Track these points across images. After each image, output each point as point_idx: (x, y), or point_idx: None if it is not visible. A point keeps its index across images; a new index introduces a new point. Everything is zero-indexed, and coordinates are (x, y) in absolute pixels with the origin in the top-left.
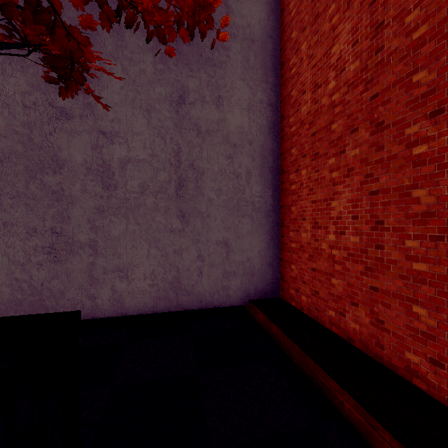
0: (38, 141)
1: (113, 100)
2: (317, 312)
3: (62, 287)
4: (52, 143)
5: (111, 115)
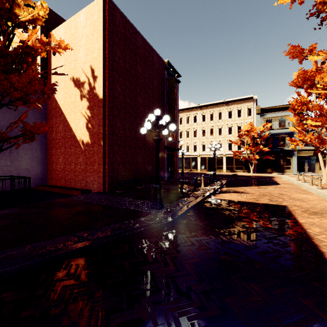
0: None
1: None
2: (56, 183)
3: None
4: None
5: None
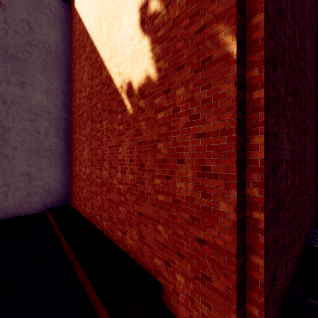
0: None
1: None
2: (80, 208)
3: None
4: None
5: None
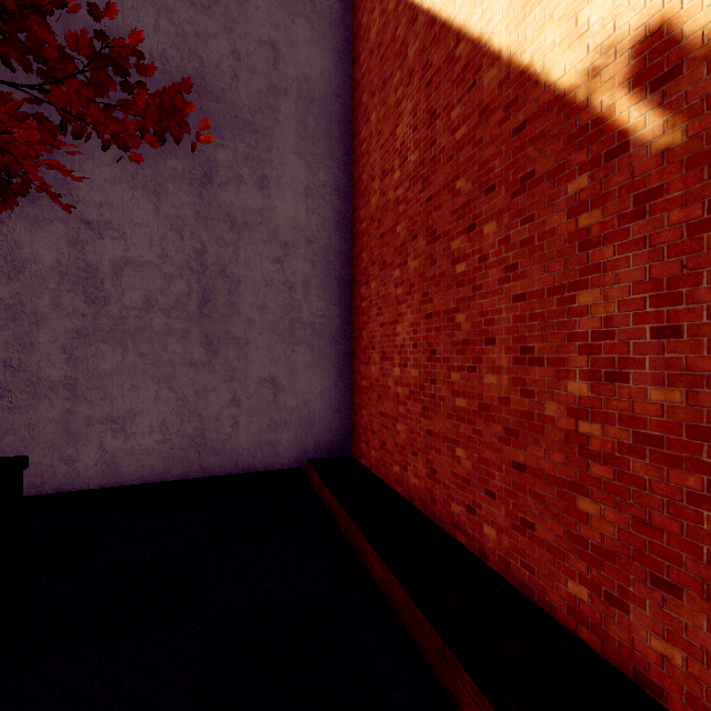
0: None
1: (101, 175)
2: (385, 470)
3: (22, 446)
4: (5, 235)
5: (99, 197)
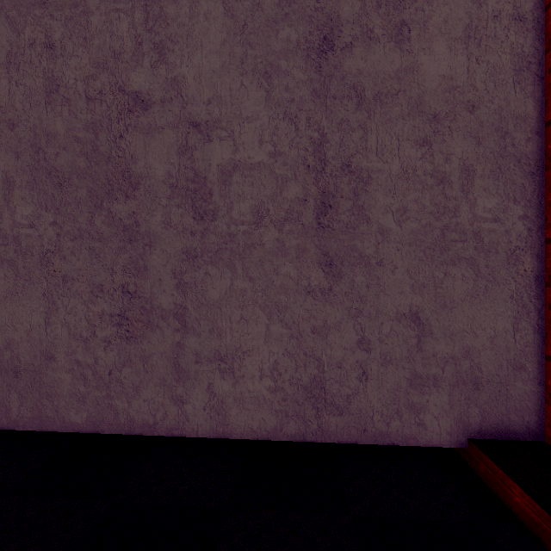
0: (105, 150)
1: (209, 66)
2: None
3: (137, 379)
4: (123, 150)
5: (207, 92)
